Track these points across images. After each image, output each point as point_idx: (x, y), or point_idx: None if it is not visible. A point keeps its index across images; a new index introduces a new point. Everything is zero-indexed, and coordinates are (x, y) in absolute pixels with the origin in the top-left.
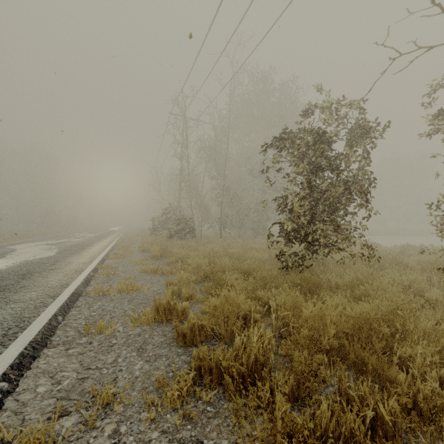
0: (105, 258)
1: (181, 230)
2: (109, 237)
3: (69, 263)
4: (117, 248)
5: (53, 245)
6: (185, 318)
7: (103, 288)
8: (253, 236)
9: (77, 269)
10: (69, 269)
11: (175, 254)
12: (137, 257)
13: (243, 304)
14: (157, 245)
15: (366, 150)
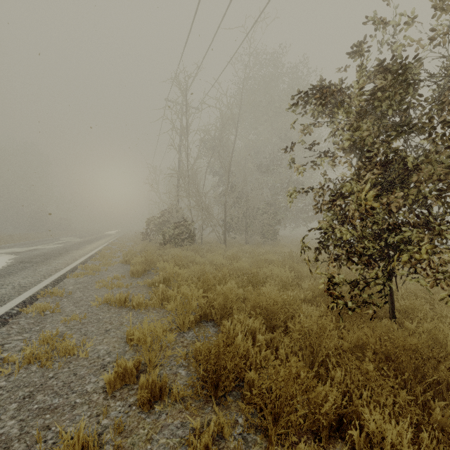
0: (66, 275)
1: (176, 235)
2: (96, 243)
3: None
4: (96, 257)
5: (13, 255)
6: None
7: None
8: (262, 242)
9: None
10: None
11: (160, 271)
12: (114, 271)
13: None
14: (141, 256)
15: None
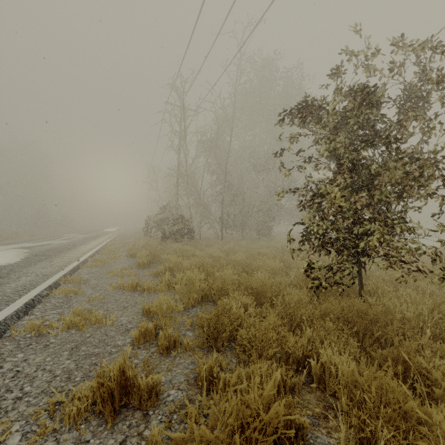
0: (79, 266)
1: (177, 231)
2: (99, 239)
3: (24, 274)
4: (102, 251)
5: (26, 249)
6: (155, 402)
7: (40, 322)
8: (258, 238)
9: (28, 285)
10: (16, 285)
11: (164, 262)
12: (121, 263)
13: (279, 424)
14: (146, 250)
15: (429, 119)
